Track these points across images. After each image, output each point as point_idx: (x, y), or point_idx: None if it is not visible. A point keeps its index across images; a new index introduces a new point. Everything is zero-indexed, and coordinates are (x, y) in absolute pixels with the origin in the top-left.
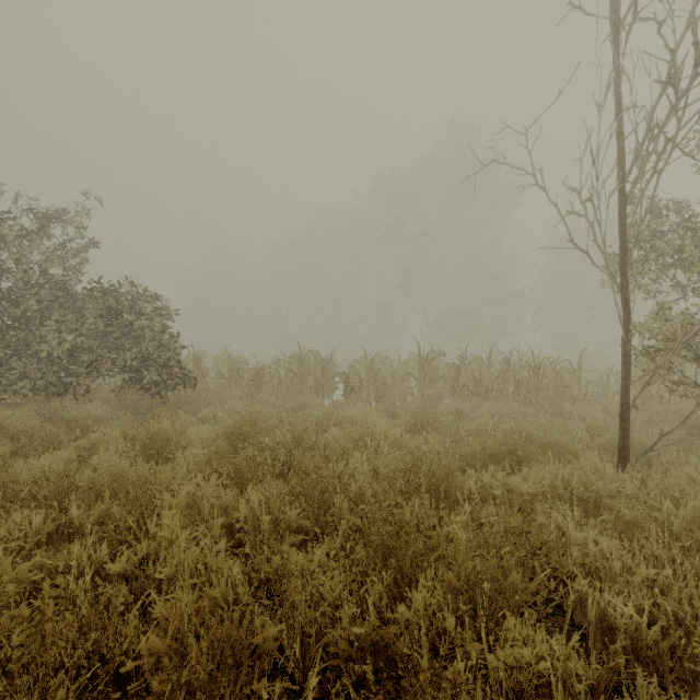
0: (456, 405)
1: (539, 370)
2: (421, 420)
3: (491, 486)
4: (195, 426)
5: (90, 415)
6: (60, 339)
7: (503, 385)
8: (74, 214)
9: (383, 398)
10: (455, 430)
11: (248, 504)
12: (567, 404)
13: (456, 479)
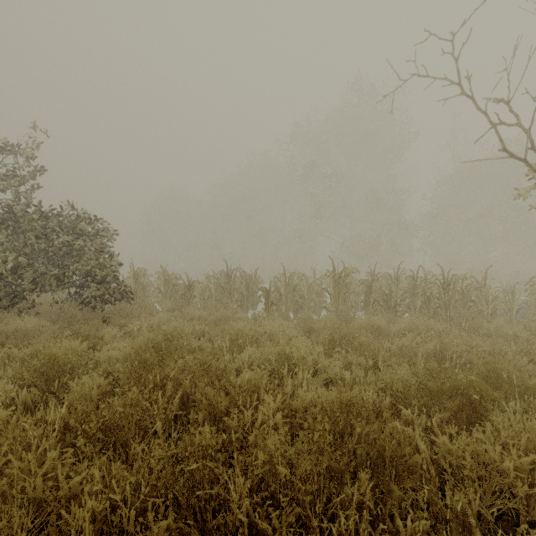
0: (372, 321)
1: (449, 286)
2: (339, 337)
3: (448, 449)
4: (117, 341)
5: (7, 332)
6: (5, 257)
7: (411, 300)
8: (26, 147)
9: (300, 310)
10: (376, 351)
11: (72, 530)
12: (479, 319)
13: (412, 459)
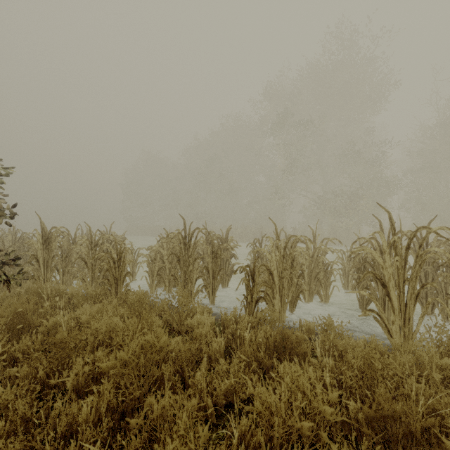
0: None
1: None
2: None
3: None
4: None
5: None
6: None
7: None
8: None
9: None
10: None
11: None
12: None
13: None
